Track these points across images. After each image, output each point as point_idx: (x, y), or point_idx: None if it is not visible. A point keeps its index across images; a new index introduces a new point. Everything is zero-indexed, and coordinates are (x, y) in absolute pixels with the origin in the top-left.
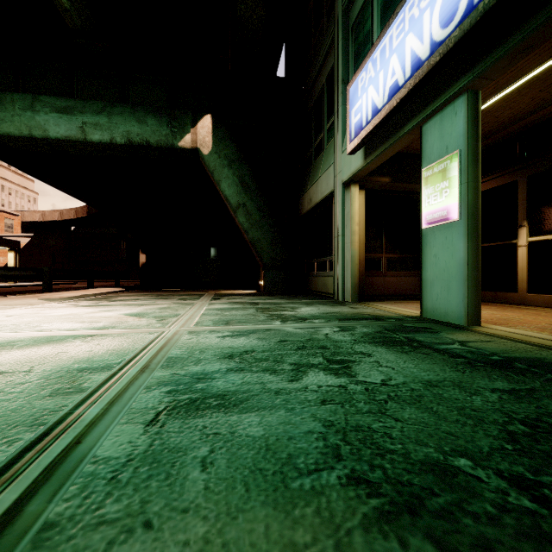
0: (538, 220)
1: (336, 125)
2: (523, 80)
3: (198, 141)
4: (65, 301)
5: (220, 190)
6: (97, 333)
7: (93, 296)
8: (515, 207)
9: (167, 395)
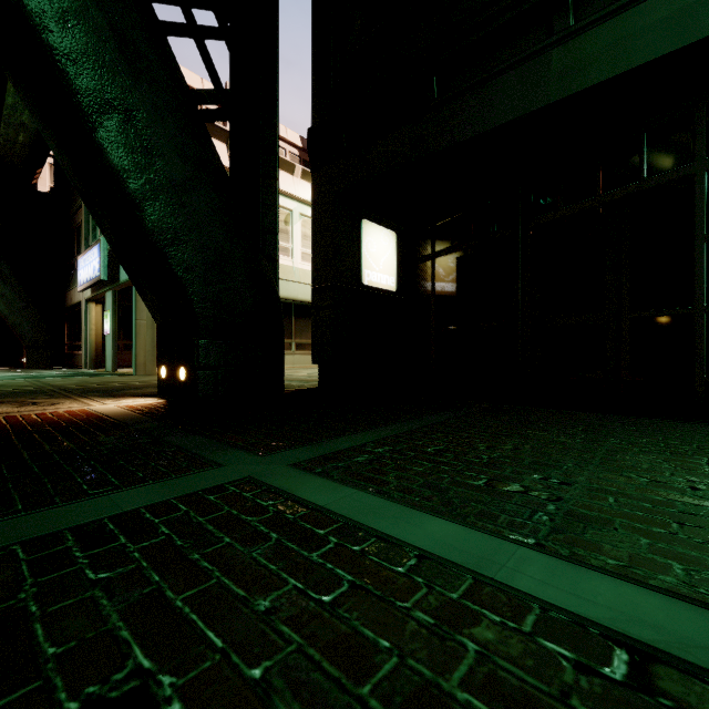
0: None
1: None
2: None
3: None
4: None
5: None
6: None
7: None
8: None
9: None
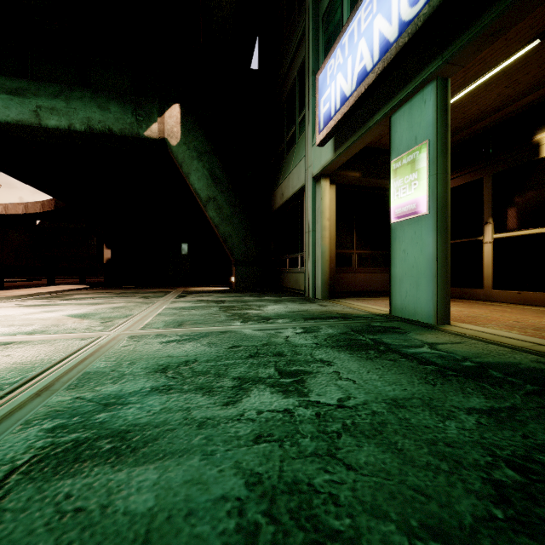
0: (503, 217)
1: (307, 118)
2: (490, 74)
3: (166, 131)
4: (10, 300)
5: (189, 183)
6: (17, 340)
7: (47, 294)
8: (481, 204)
9: (47, 435)
